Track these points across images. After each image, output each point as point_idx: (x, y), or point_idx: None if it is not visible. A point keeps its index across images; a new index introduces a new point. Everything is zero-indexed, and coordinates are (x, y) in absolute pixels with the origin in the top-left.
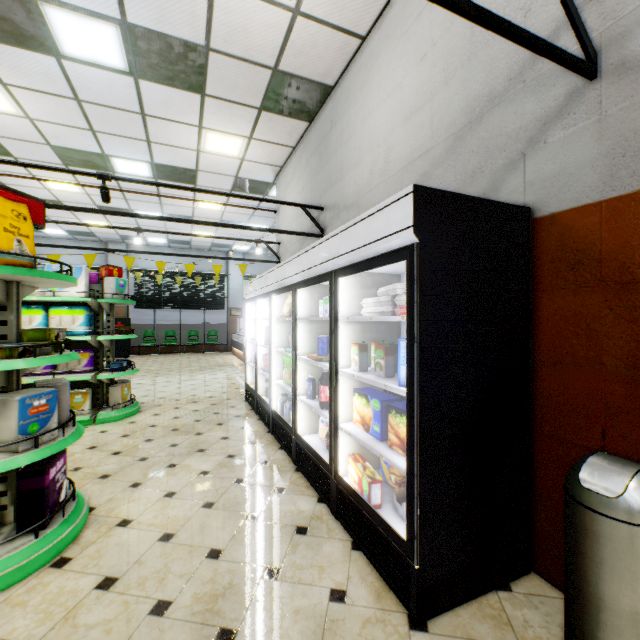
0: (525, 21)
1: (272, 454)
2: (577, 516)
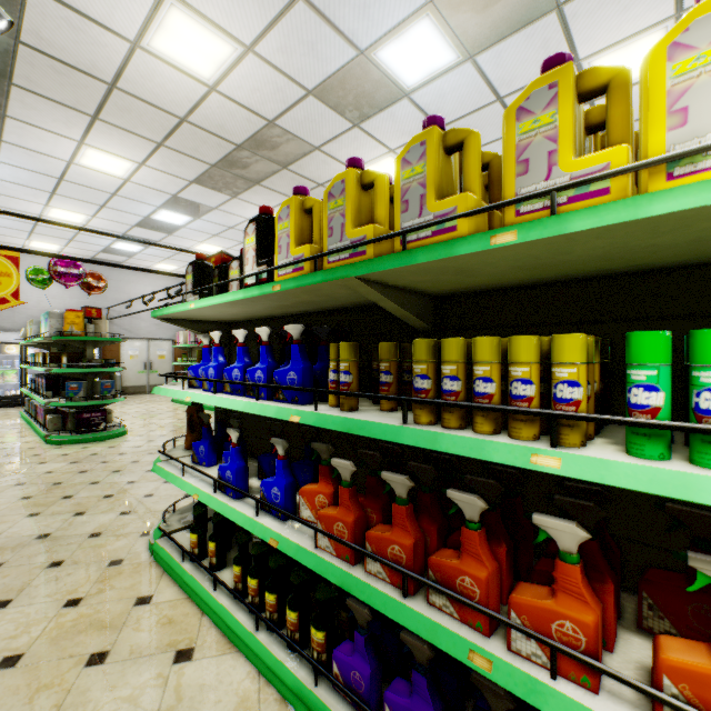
0: (95, 303)
1: (10, 408)
2: (116, 378)
